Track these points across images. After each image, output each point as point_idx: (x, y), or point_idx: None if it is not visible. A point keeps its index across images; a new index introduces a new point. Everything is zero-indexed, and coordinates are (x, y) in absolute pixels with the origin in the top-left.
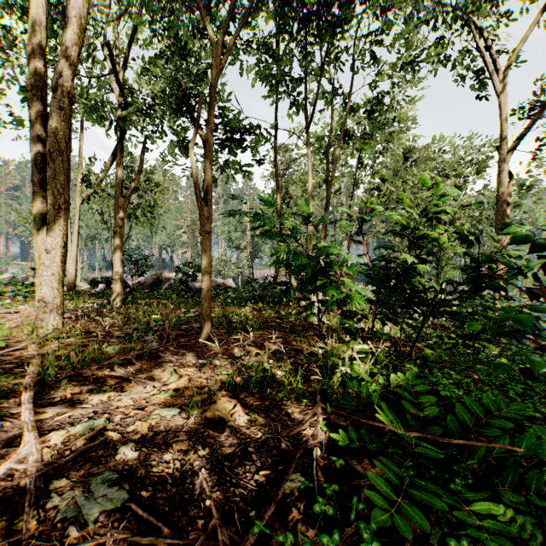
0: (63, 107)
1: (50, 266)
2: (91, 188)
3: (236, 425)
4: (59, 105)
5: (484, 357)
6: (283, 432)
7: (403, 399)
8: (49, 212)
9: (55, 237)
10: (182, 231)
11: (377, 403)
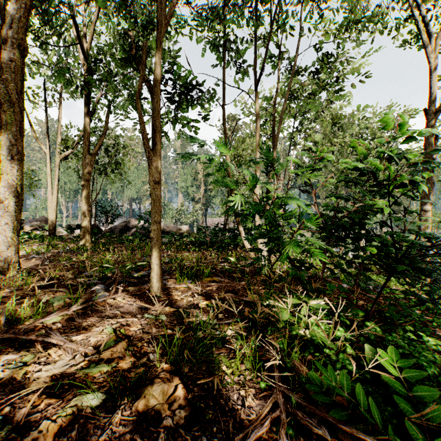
0: (14, 57)
1: (4, 216)
2: (69, 150)
3: (174, 424)
4: (9, 55)
5: (436, 308)
6: (236, 435)
7: (383, 380)
8: (2, 163)
9: (9, 187)
10: (148, 186)
11: (363, 402)
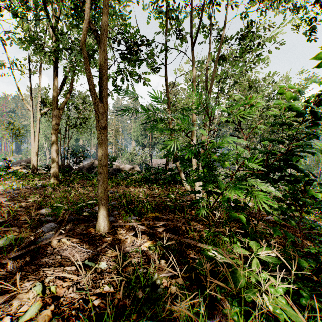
0: None
1: None
2: (47, 107)
3: None
4: None
5: None
6: None
7: None
8: None
9: None
10: (109, 136)
11: None
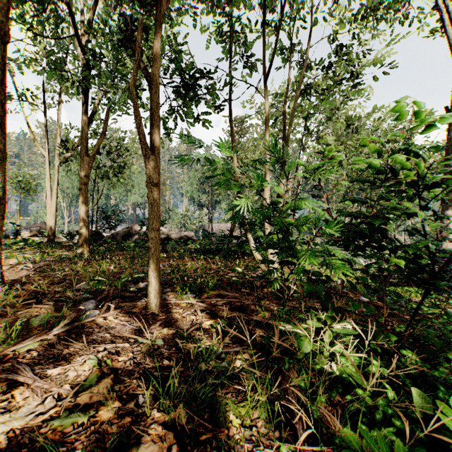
0: None
1: None
2: (69, 152)
3: None
4: None
5: None
6: None
7: (441, 441)
8: None
9: None
10: None
11: None
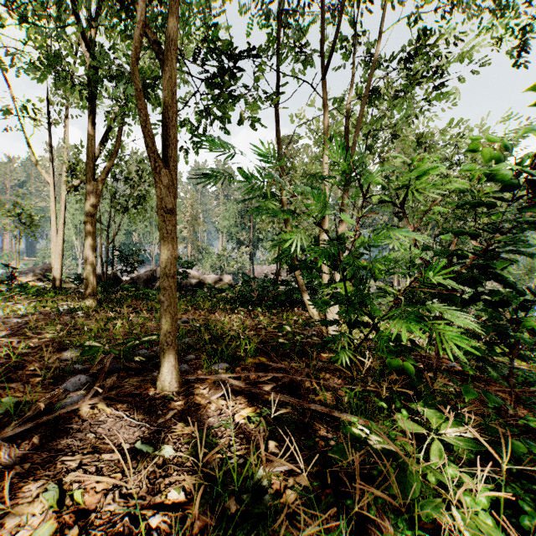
0: None
1: None
2: (79, 179)
3: None
4: None
5: None
6: None
7: None
8: None
9: None
10: (182, 226)
11: None
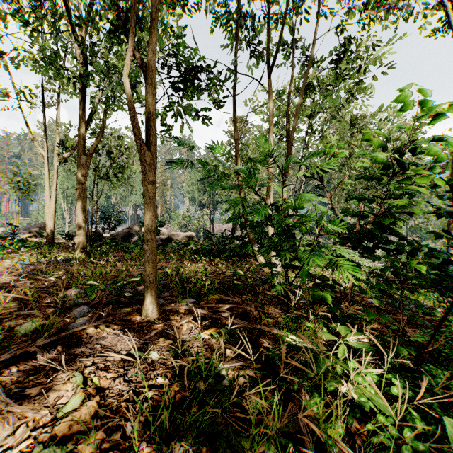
0: None
1: None
2: (68, 152)
3: None
4: None
5: None
6: None
7: None
8: None
9: None
10: None
11: None
